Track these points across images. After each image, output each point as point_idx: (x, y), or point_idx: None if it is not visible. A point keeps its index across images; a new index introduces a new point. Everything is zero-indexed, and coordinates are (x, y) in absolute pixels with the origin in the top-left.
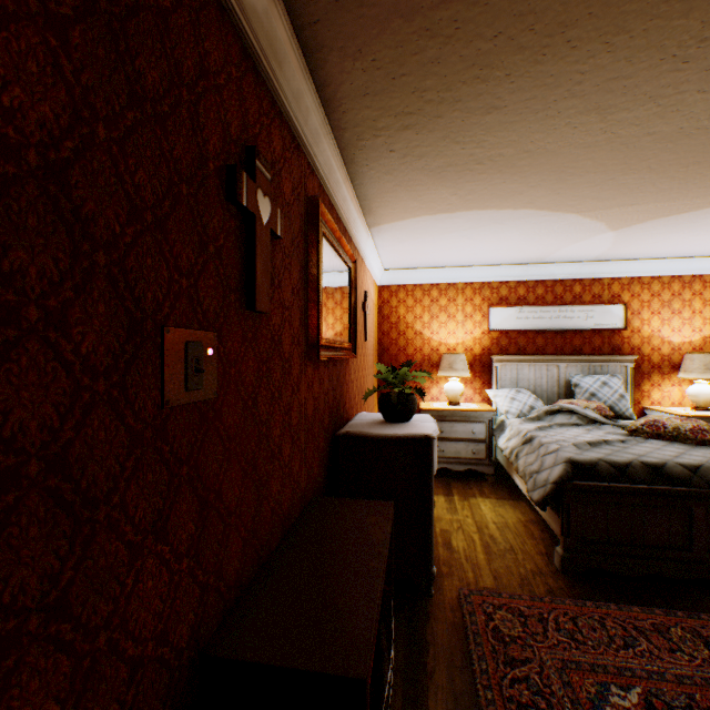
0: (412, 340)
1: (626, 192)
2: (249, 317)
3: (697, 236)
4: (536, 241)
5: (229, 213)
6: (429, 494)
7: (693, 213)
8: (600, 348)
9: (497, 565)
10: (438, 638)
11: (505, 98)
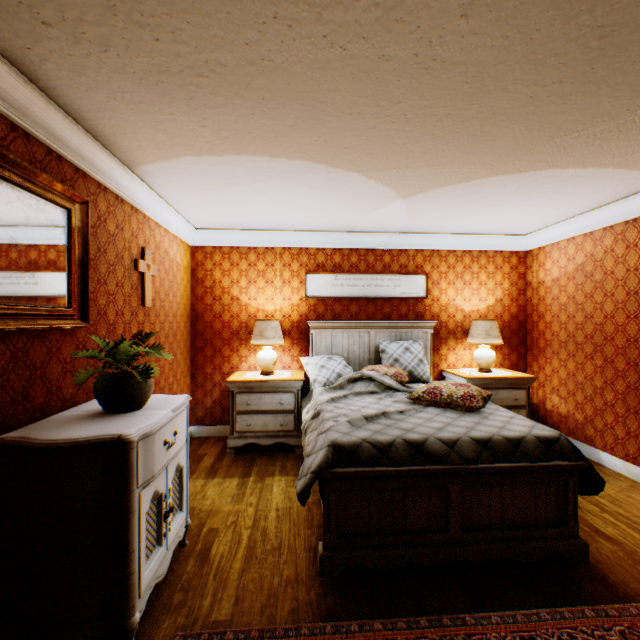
0: (229, 305)
1: (395, 149)
2: None
3: (476, 212)
4: (336, 205)
5: None
6: (126, 517)
7: (466, 185)
8: (407, 315)
9: (250, 577)
10: None
11: None
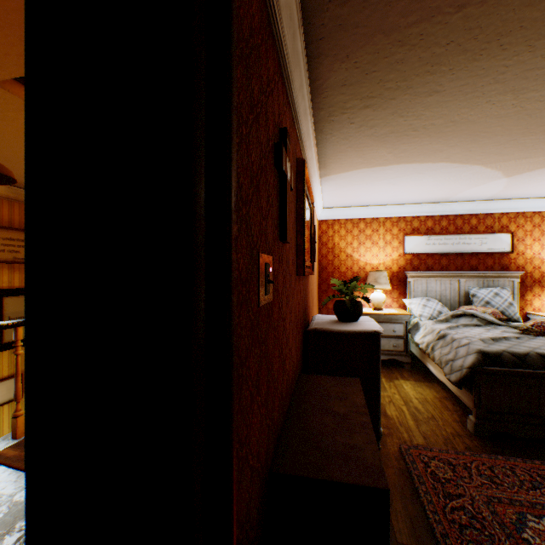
0: (344, 261)
1: (523, 149)
2: (280, 246)
3: None
4: (445, 185)
5: (274, 175)
6: (378, 374)
7: None
8: (492, 267)
9: (424, 428)
10: (390, 478)
11: (445, 85)
